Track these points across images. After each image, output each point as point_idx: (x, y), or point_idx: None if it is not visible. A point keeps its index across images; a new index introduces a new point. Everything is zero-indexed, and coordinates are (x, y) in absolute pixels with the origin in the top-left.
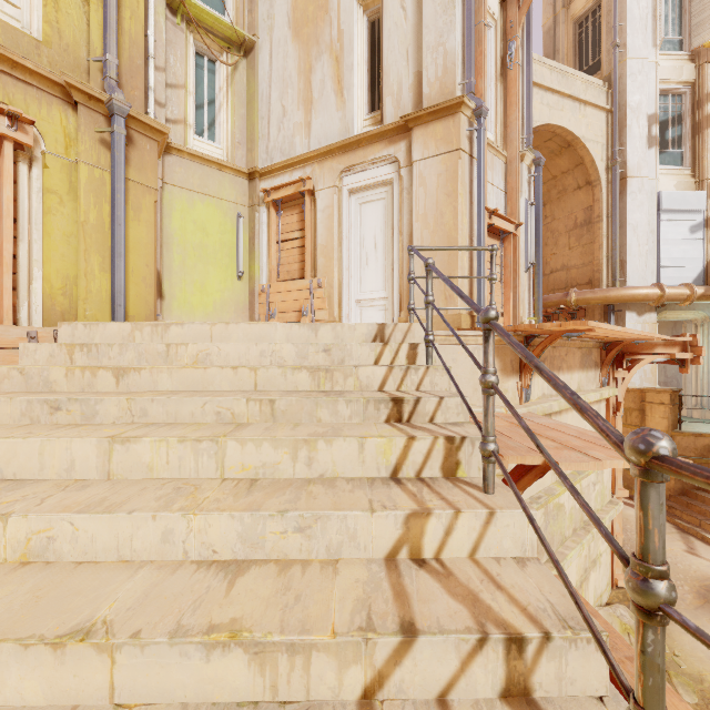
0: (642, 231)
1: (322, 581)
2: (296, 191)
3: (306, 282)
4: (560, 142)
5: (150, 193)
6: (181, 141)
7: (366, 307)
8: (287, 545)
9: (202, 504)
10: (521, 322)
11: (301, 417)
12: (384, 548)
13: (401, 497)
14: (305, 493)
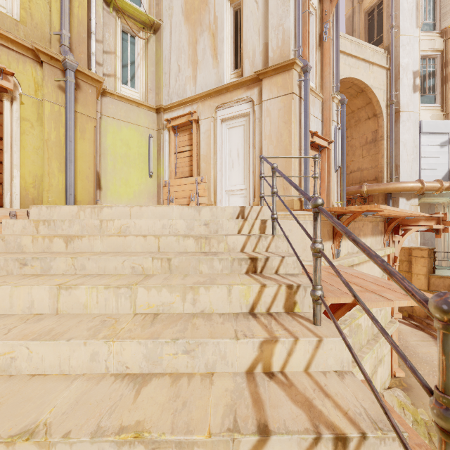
0: (409, 146)
1: (202, 390)
2: (187, 120)
3: (193, 179)
4: (357, 89)
5: (91, 121)
6: (113, 88)
7: (232, 195)
8: (178, 362)
9: (119, 333)
10: (332, 204)
11: (188, 270)
12: (245, 365)
13: (256, 328)
14: (191, 324)
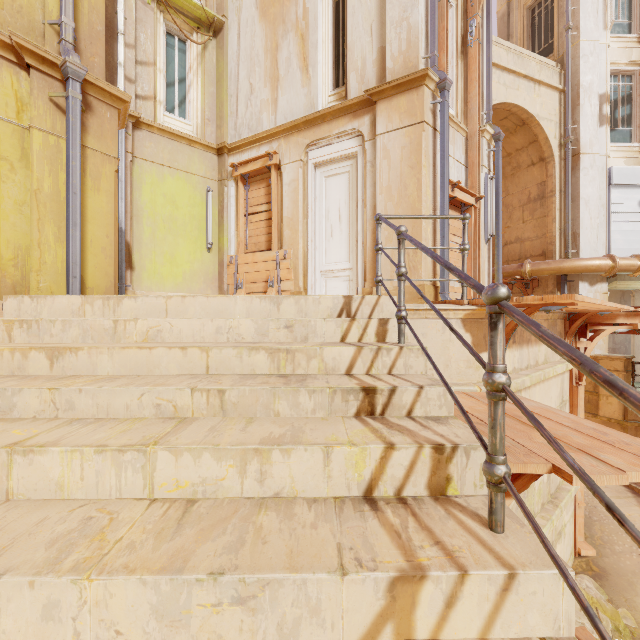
0: (594, 205)
1: None
2: (263, 165)
3: (273, 253)
4: (515, 120)
5: (110, 162)
6: (151, 117)
7: (331, 278)
8: (222, 622)
9: (107, 555)
10: None
11: (255, 410)
12: (359, 626)
13: (380, 539)
14: (252, 529)
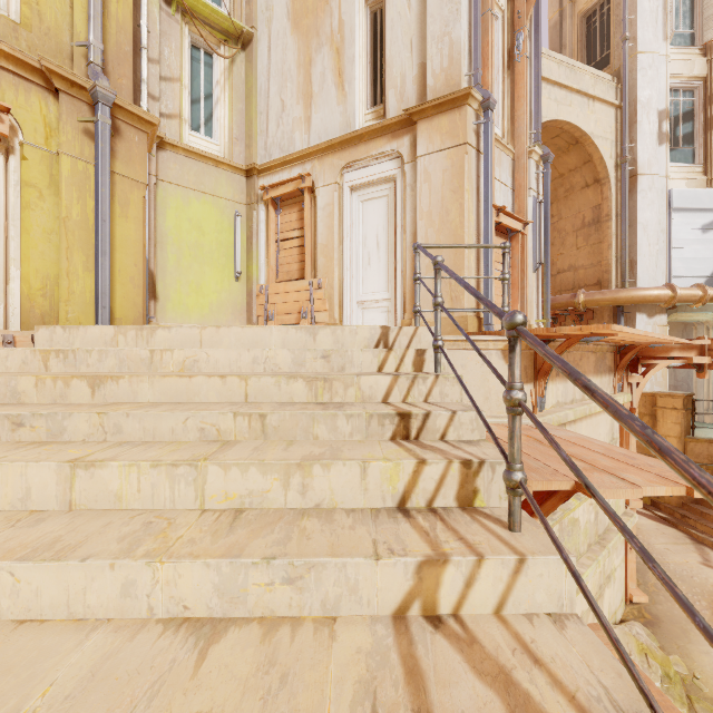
0: (653, 230)
1: (315, 652)
2: (296, 188)
3: (306, 283)
4: (568, 139)
5: (138, 188)
6: (176, 136)
7: (368, 309)
8: (274, 599)
9: (173, 547)
10: (530, 324)
11: (295, 434)
12: (391, 603)
13: (410, 537)
14: (297, 530)
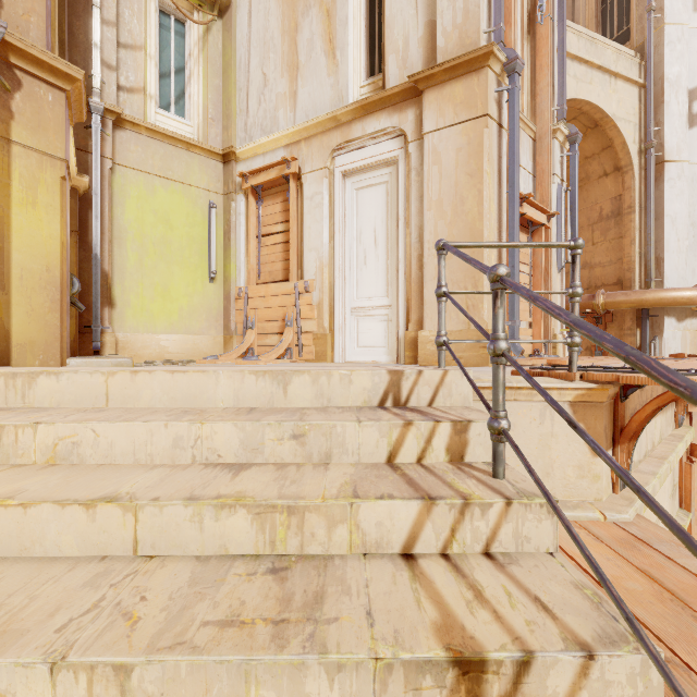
0: (682, 223)
1: None
2: (279, 174)
3: (291, 285)
4: (586, 121)
5: (53, 165)
6: (139, 114)
7: (364, 317)
8: None
9: None
10: (554, 334)
11: None
12: None
13: None
14: None
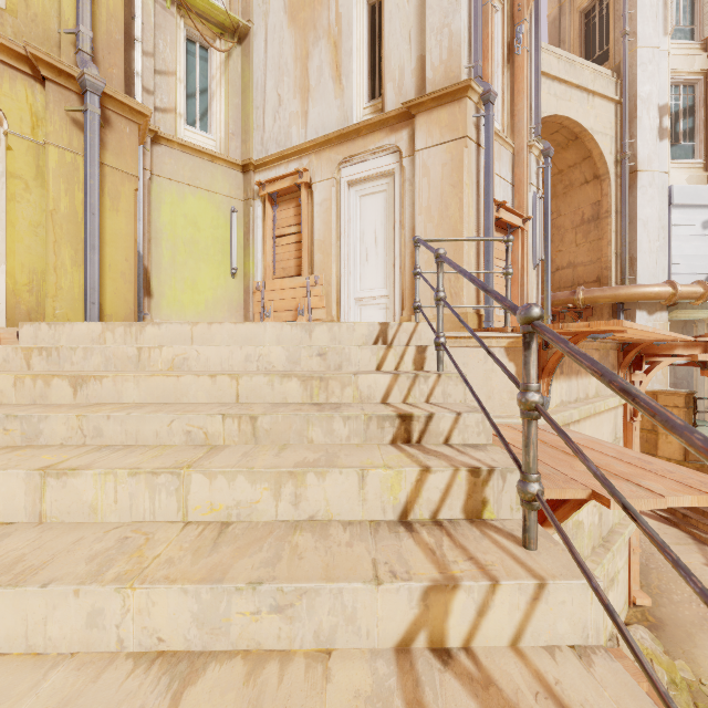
0: (653, 226)
1: (306, 696)
2: (292, 183)
3: (303, 279)
4: (567, 134)
5: (130, 181)
6: (171, 131)
7: (366, 306)
8: (261, 630)
9: (147, 568)
10: None
11: (288, 438)
12: (394, 634)
13: (415, 556)
14: (288, 547)
